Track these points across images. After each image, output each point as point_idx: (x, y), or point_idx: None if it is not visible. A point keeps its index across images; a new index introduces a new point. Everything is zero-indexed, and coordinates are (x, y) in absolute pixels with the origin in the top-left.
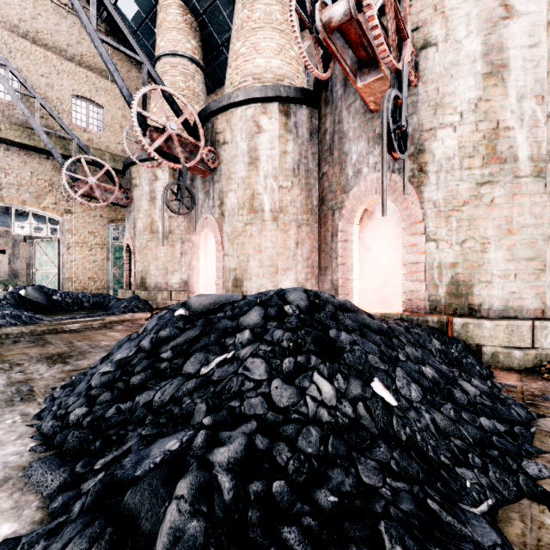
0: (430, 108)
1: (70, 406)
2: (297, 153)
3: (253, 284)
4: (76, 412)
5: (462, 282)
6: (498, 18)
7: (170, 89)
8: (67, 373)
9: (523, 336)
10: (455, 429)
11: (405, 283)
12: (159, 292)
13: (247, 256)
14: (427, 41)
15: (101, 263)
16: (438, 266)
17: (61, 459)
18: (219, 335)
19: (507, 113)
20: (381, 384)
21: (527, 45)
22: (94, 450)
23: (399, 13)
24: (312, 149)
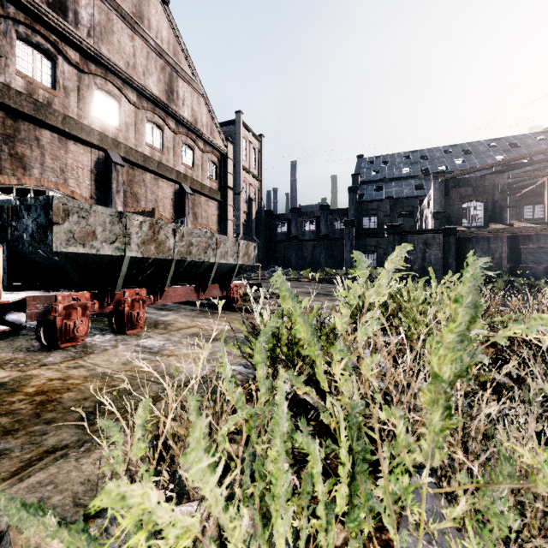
0: None
1: None
2: None
3: None
4: None
5: None
6: None
7: None
8: None
9: None
10: None
11: None
12: None
13: None
14: None
15: None
16: None
17: None
18: None
19: None
20: None
21: None
22: None
23: None
24: None
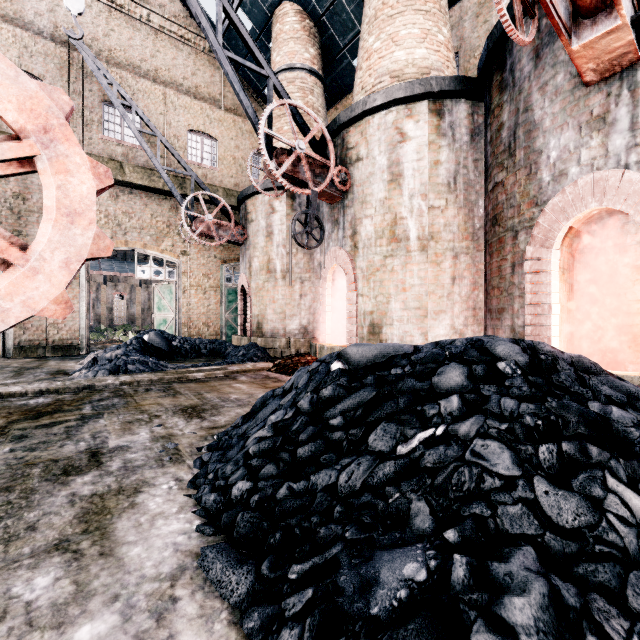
0: None
1: (229, 477)
2: (453, 162)
3: (395, 331)
4: (238, 486)
5: None
6: None
7: (298, 103)
8: (207, 430)
9: None
10: None
11: None
12: (277, 339)
13: (386, 296)
14: None
15: (215, 307)
16: None
17: (238, 551)
18: (410, 400)
19: None
20: None
21: None
22: (274, 545)
23: None
24: (473, 154)
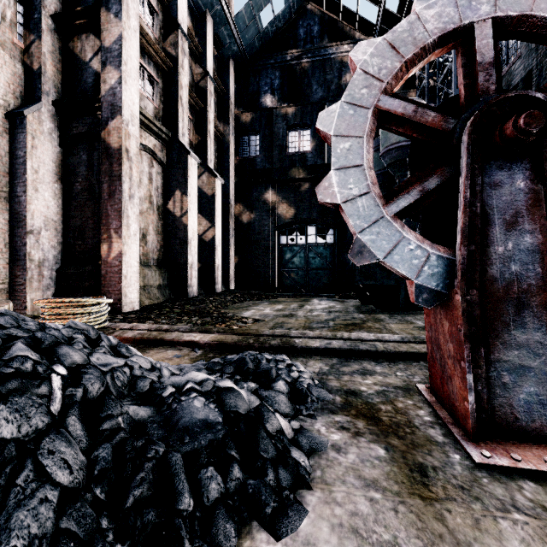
0: None
1: None
2: None
3: None
4: None
5: None
6: None
7: None
8: None
9: None
10: None
11: None
12: None
13: None
14: None
15: None
16: None
17: None
18: None
19: None
20: None
21: None
22: None
23: None
24: None
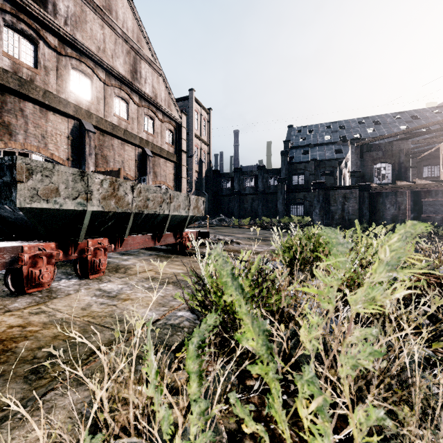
0: None
1: None
2: None
3: None
4: None
5: None
6: None
7: None
8: None
9: None
10: None
11: None
12: None
13: None
14: None
15: None
16: None
17: None
18: None
19: None
20: None
21: None
22: None
23: None
24: None
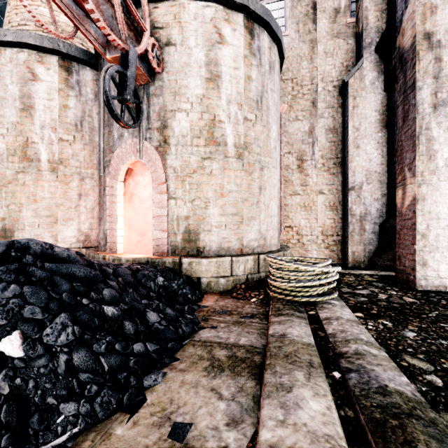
0: (171, 94)
1: None
2: (80, 110)
3: (27, 235)
4: None
5: (193, 231)
6: (215, 41)
7: None
8: None
9: (226, 268)
10: (92, 363)
11: (154, 232)
12: None
13: (18, 205)
14: (169, 40)
15: None
16: (177, 219)
17: None
18: None
19: (221, 110)
20: (20, 336)
21: (232, 67)
22: None
23: (130, 4)
24: (97, 109)
